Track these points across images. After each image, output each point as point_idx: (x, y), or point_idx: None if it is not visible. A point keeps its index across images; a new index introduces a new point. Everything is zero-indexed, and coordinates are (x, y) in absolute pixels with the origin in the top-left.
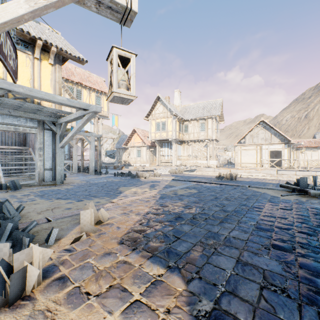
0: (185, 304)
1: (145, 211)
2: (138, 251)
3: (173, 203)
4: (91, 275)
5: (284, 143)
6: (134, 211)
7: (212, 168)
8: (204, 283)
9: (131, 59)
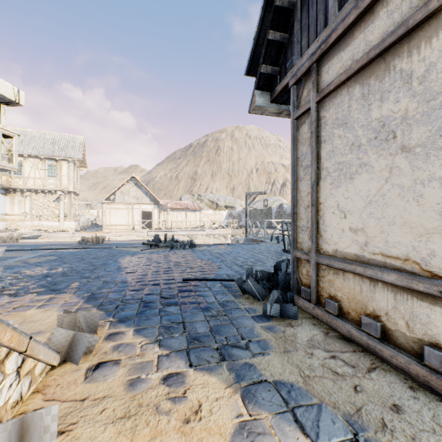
0: (75, 297)
1: None
2: (22, 296)
3: (32, 269)
4: None
5: (155, 204)
6: None
7: (70, 232)
8: (85, 291)
9: (14, 138)
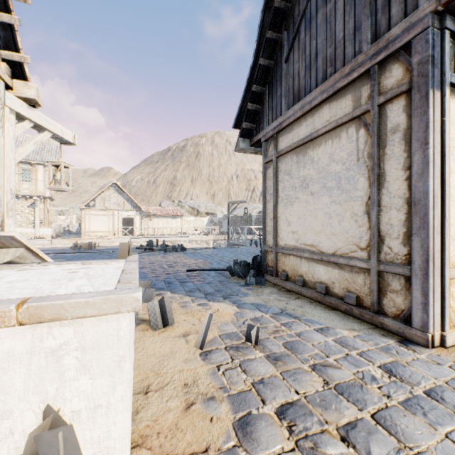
0: None
1: None
2: None
3: None
4: None
5: (137, 210)
6: None
7: (49, 239)
8: None
9: (69, 168)
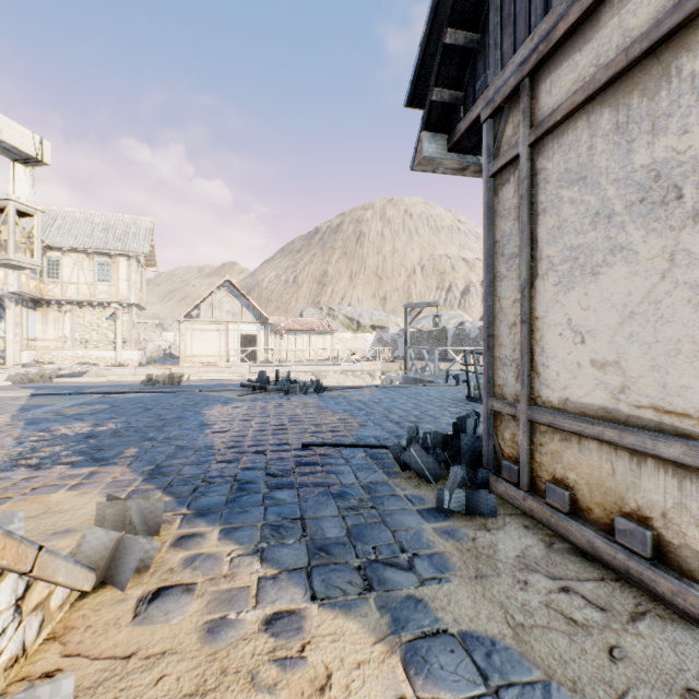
0: (130, 472)
1: (11, 442)
2: (47, 468)
3: (68, 425)
4: None
5: (261, 323)
6: None
7: (131, 367)
8: (146, 461)
9: (35, 217)
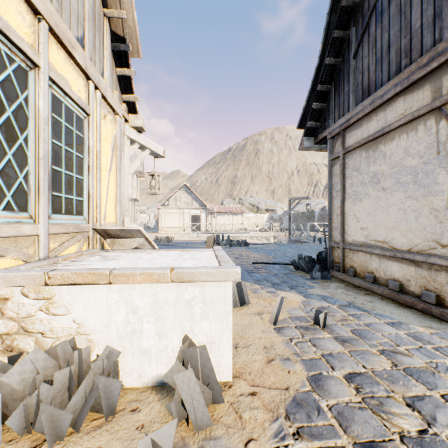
0: None
1: None
2: None
3: None
4: None
5: (202, 208)
6: None
7: None
8: None
9: (160, 176)
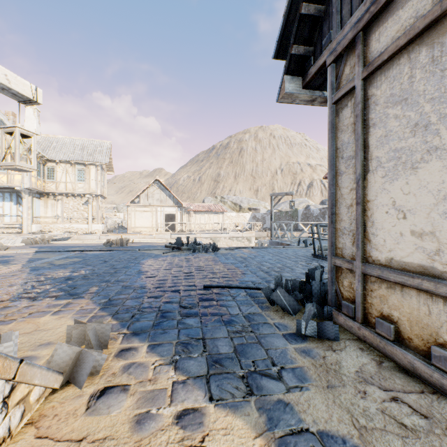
0: (92, 303)
1: (20, 282)
2: (40, 300)
3: (56, 271)
4: (4, 316)
5: (178, 206)
6: (3, 284)
7: (97, 234)
8: (102, 296)
9: (33, 138)
